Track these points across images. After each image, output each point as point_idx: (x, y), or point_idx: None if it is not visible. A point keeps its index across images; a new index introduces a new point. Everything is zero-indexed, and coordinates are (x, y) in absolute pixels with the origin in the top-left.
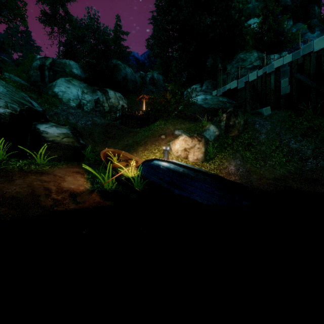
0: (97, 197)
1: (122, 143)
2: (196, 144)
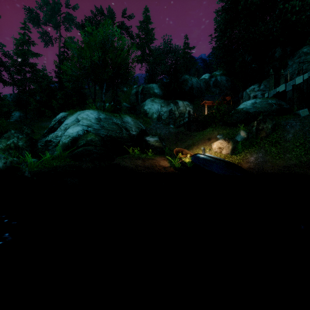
0: (172, 169)
1: (185, 144)
2: (226, 144)
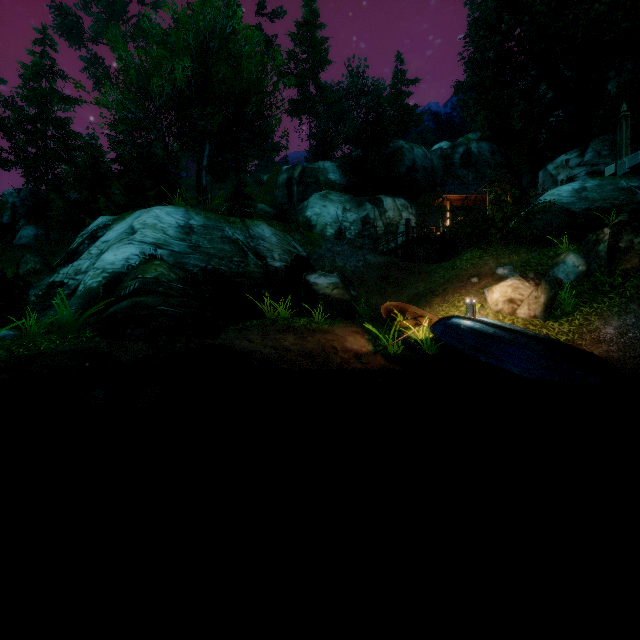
0: (382, 360)
1: (409, 292)
2: (530, 290)
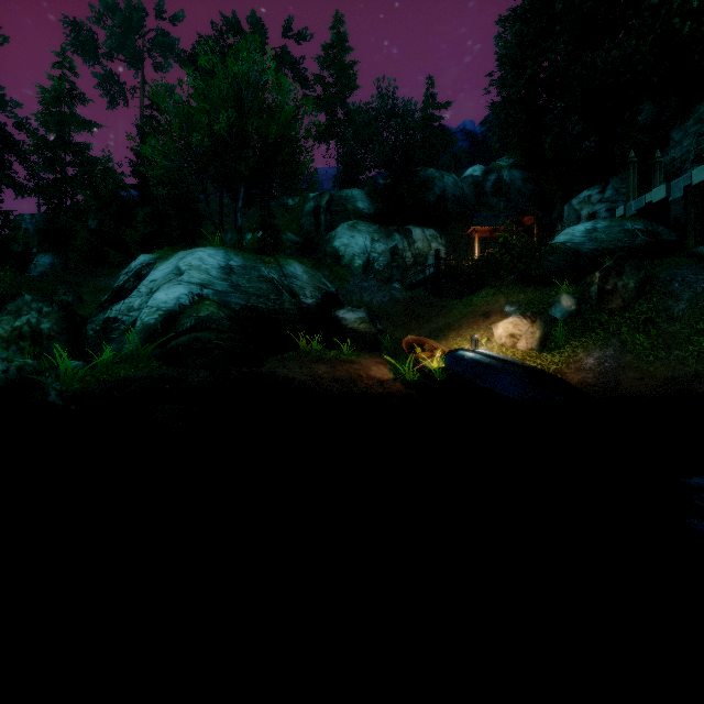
0: (400, 386)
1: (430, 326)
2: (527, 327)
